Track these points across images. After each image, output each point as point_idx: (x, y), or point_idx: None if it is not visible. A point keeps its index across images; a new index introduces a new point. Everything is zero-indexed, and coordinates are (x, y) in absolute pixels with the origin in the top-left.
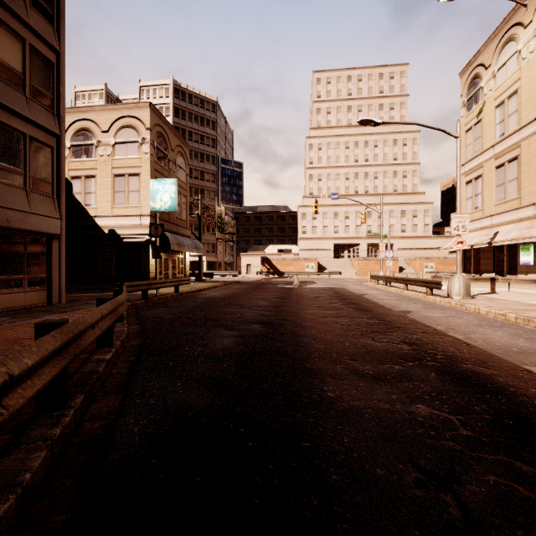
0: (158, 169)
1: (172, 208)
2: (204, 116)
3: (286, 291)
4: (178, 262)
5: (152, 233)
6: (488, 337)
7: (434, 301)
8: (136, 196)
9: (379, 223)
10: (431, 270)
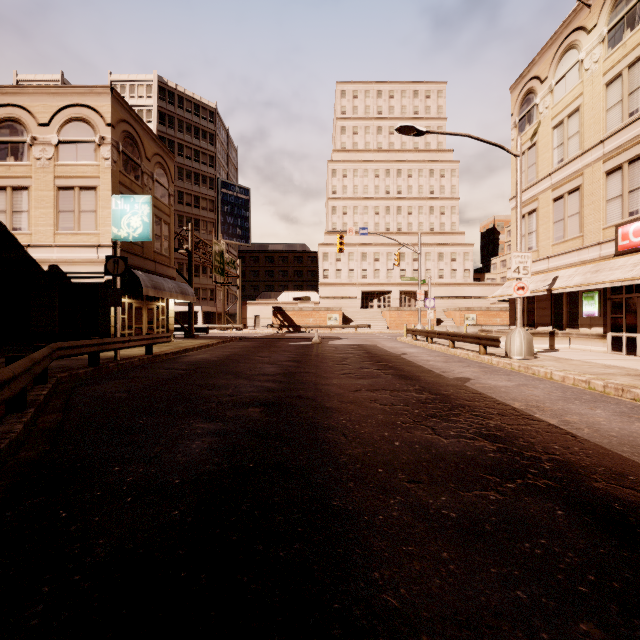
0: (126, 183)
1: (145, 238)
2: (200, 126)
3: (303, 350)
4: (158, 312)
5: (110, 269)
6: (591, 419)
7: (489, 362)
8: (92, 218)
9: (414, 267)
10: (473, 323)
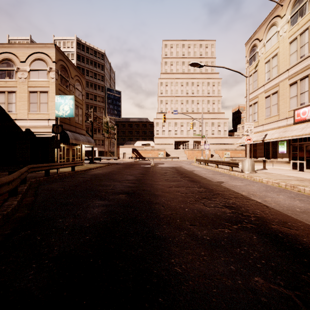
0: (61, 89)
1: (71, 115)
2: (96, 61)
3: (146, 169)
4: (77, 151)
5: (54, 131)
6: (276, 199)
7: (234, 174)
8: (45, 106)
9: (200, 129)
10: (228, 156)
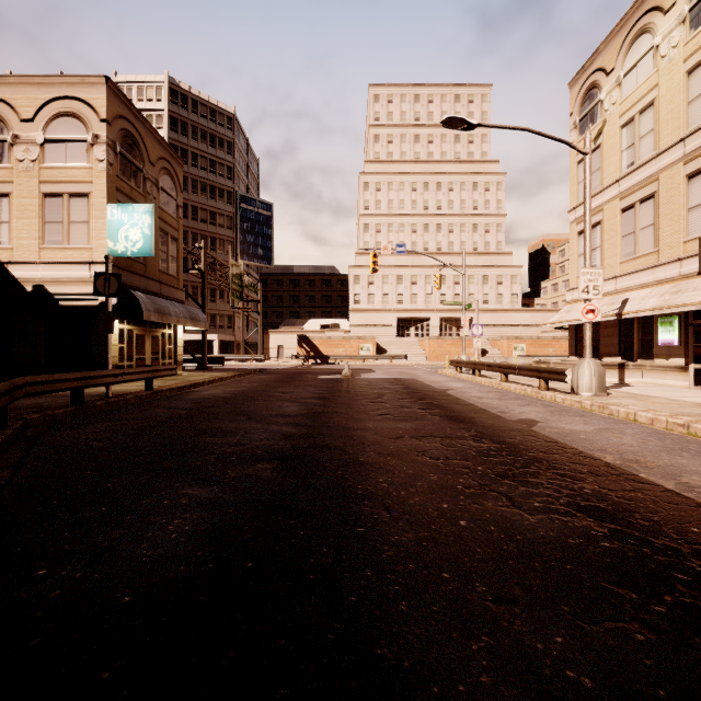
0: (124, 190)
1: (146, 253)
2: (216, 134)
3: (332, 384)
4: (164, 341)
5: (100, 289)
6: None
7: (552, 399)
8: (83, 230)
9: (456, 291)
10: (522, 354)
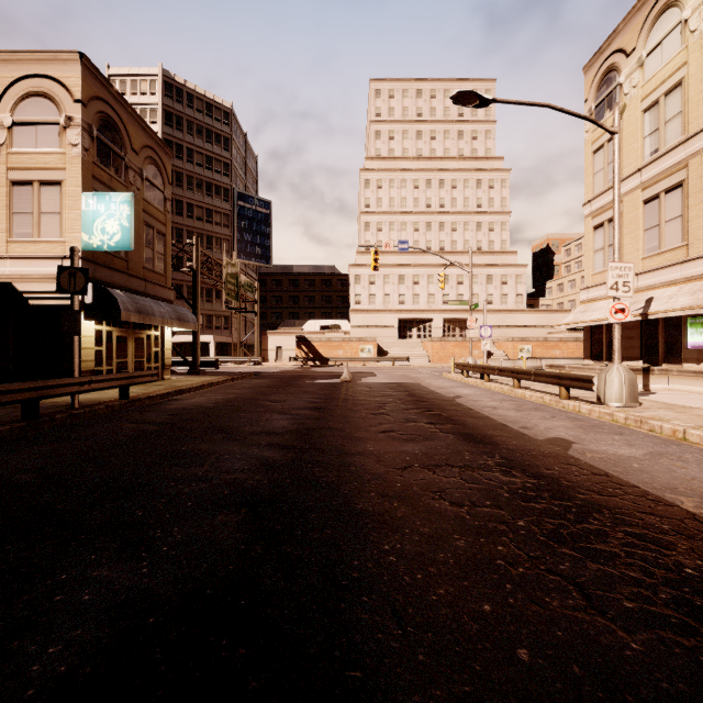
0: (102, 178)
1: (124, 247)
2: (212, 129)
3: (329, 390)
4: (149, 343)
5: (64, 285)
6: None
7: (576, 409)
8: (55, 222)
9: (459, 291)
10: (528, 355)
